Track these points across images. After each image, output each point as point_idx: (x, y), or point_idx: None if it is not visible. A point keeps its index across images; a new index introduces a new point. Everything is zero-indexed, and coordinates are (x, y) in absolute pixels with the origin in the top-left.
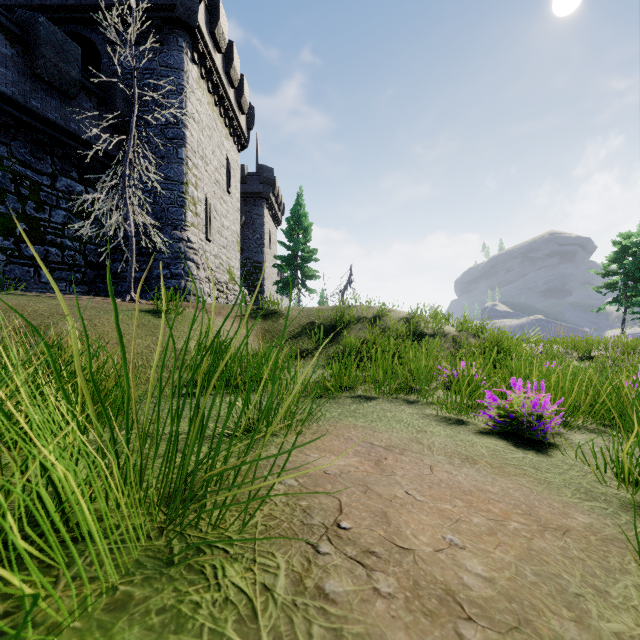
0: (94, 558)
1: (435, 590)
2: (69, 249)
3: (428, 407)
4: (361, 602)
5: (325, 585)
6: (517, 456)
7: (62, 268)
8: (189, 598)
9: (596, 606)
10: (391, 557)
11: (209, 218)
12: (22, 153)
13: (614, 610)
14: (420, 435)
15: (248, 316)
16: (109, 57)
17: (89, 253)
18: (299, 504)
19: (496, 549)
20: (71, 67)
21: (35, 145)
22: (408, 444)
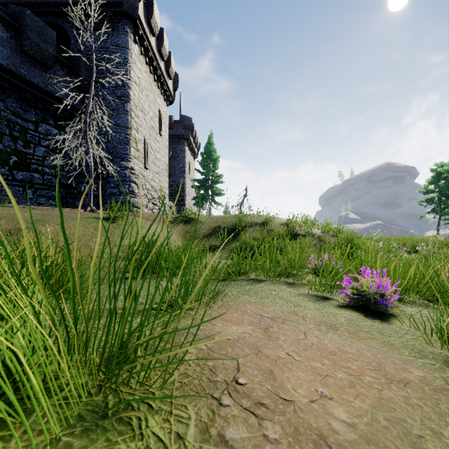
0: (40, 417)
1: (311, 435)
2: (47, 174)
3: (301, 287)
4: (254, 447)
5: (226, 433)
6: (367, 324)
7: (42, 188)
8: (118, 447)
9: (434, 445)
10: (277, 408)
11: (146, 153)
12: (14, 107)
13: (448, 448)
14: (296, 308)
15: (174, 222)
16: (75, 38)
17: (62, 177)
18: (207, 364)
19: (356, 399)
20: (49, 46)
21: (23, 101)
22: (288, 315)
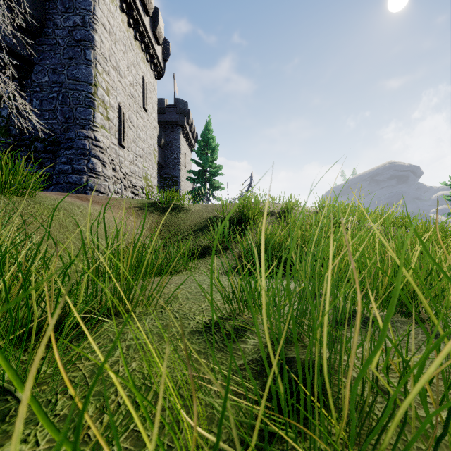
0: None
1: None
2: None
3: None
4: None
5: None
6: None
7: None
8: None
9: None
10: None
11: (123, 126)
12: None
13: None
14: None
15: (144, 209)
16: None
17: None
18: None
19: None
20: None
21: None
22: None
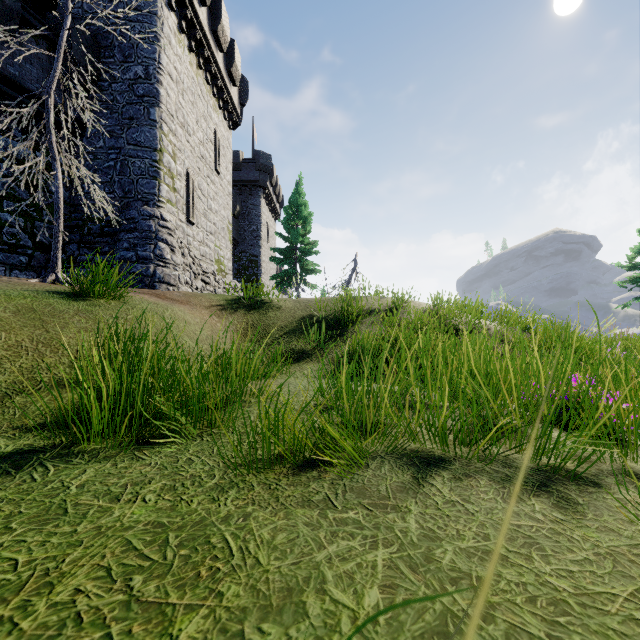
0: None
1: None
2: (10, 225)
3: (599, 502)
4: None
5: None
6: None
7: None
8: None
9: None
10: None
11: (192, 197)
12: None
13: None
14: None
15: (227, 307)
16: None
17: (38, 232)
18: None
19: None
20: None
21: None
22: None
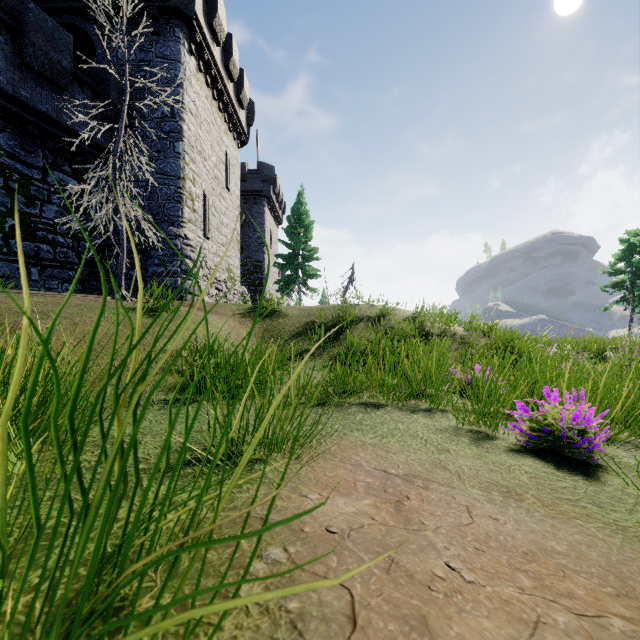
0: None
1: None
2: (61, 246)
3: (444, 416)
4: None
5: None
6: (567, 485)
7: (54, 265)
8: None
9: None
10: None
11: (207, 215)
12: (11, 145)
13: None
14: (443, 456)
15: (246, 315)
16: (97, 39)
17: (82, 250)
18: (286, 607)
19: None
20: (62, 56)
21: (25, 137)
22: (431, 471)
